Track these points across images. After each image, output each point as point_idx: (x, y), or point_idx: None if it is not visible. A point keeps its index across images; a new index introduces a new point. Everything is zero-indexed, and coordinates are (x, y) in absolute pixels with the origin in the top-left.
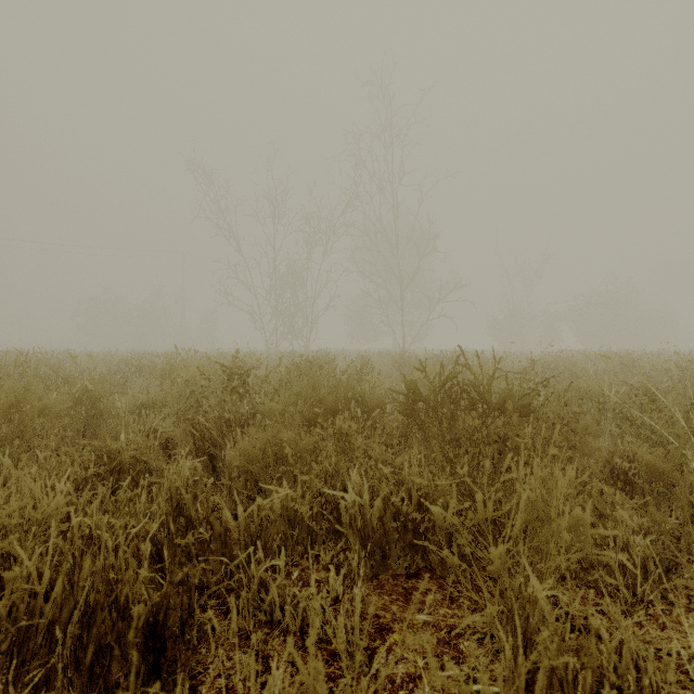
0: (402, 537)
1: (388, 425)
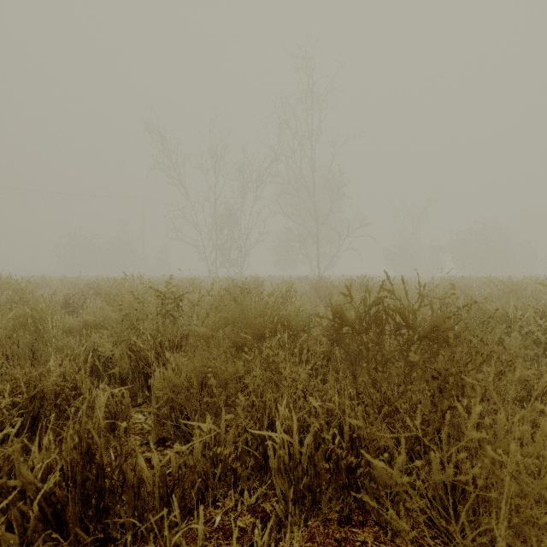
0: (333, 478)
1: (312, 346)
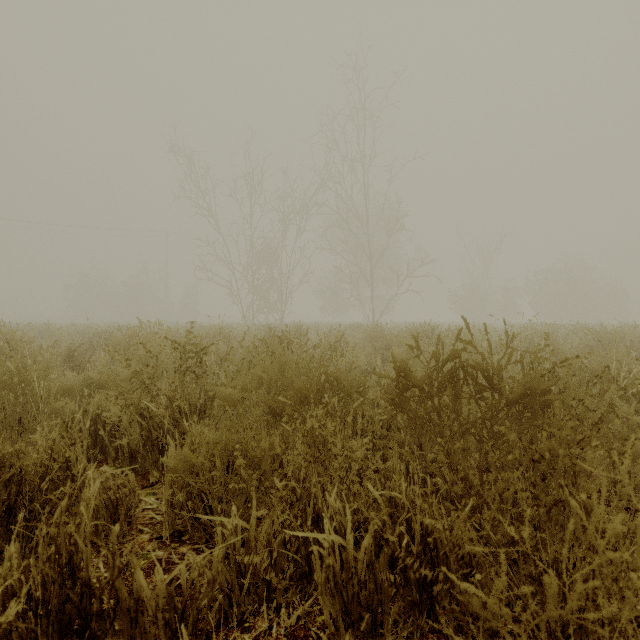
0: (399, 593)
1: (368, 411)
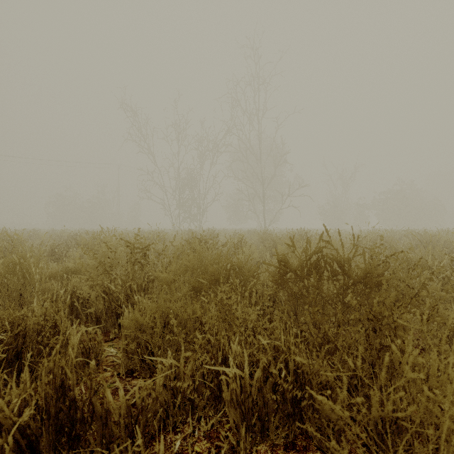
0: (279, 408)
1: (260, 289)
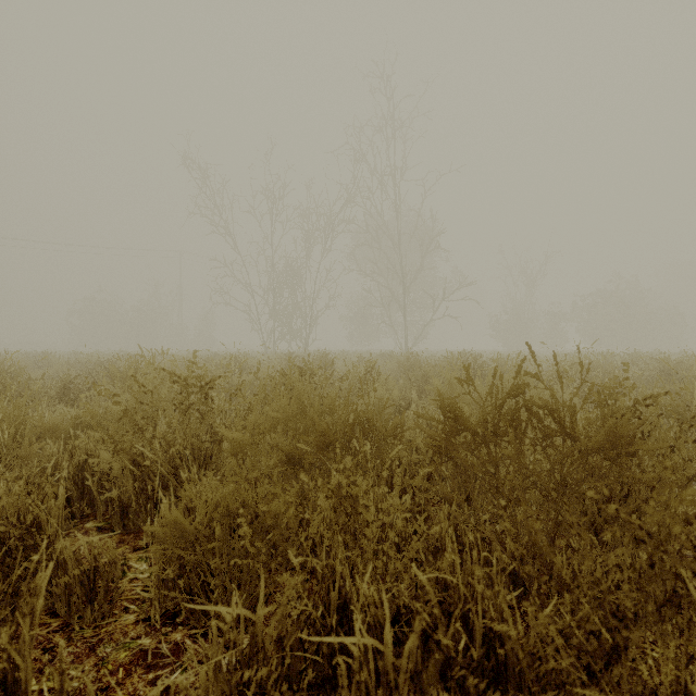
0: None
1: (405, 457)
